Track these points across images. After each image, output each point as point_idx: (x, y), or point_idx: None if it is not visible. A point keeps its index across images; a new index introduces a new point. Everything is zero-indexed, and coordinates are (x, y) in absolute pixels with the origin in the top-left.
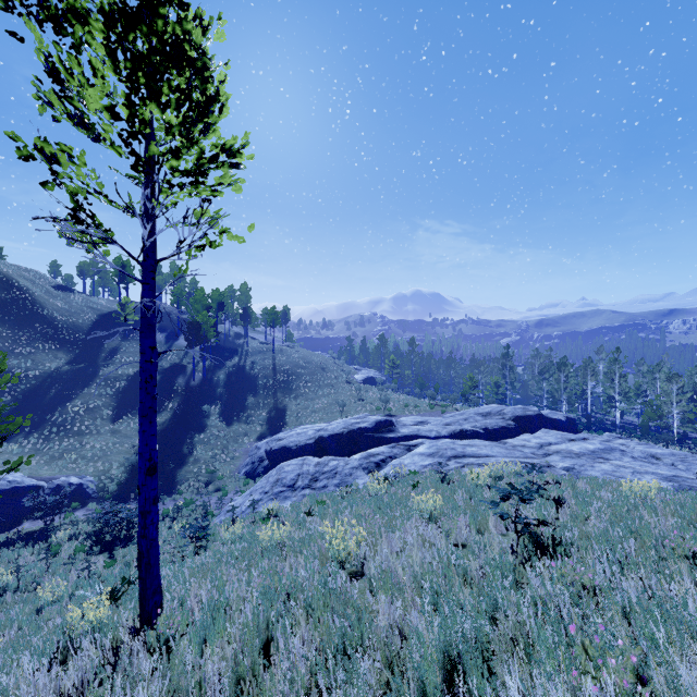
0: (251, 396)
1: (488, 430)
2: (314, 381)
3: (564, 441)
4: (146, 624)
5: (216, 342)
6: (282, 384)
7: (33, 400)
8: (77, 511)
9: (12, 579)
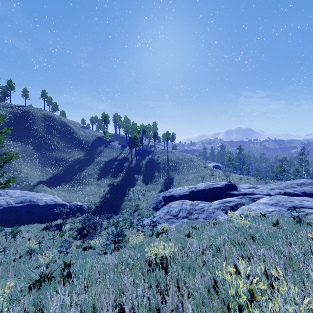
0: (156, 172)
1: (306, 193)
2: (187, 166)
3: None
4: None
5: (142, 148)
6: (171, 167)
7: (70, 169)
8: (79, 217)
9: (37, 247)
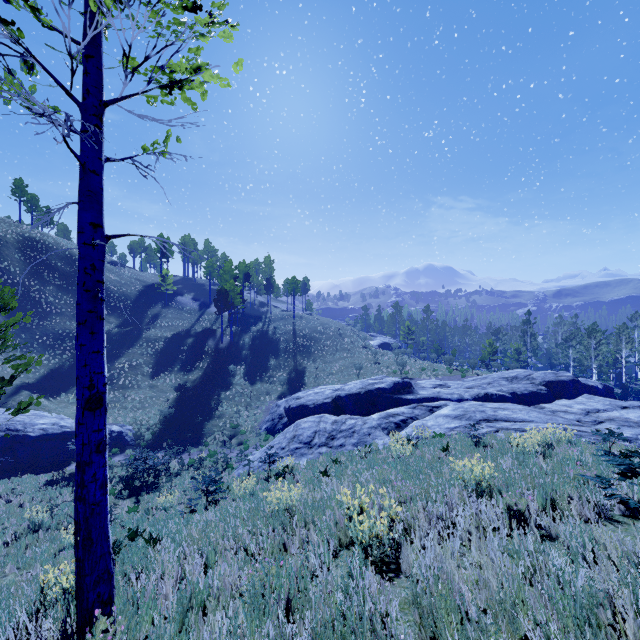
0: (272, 359)
1: (516, 395)
2: (331, 346)
3: (615, 408)
4: (85, 626)
5: (242, 309)
6: (301, 348)
7: None
8: (117, 456)
9: (47, 517)
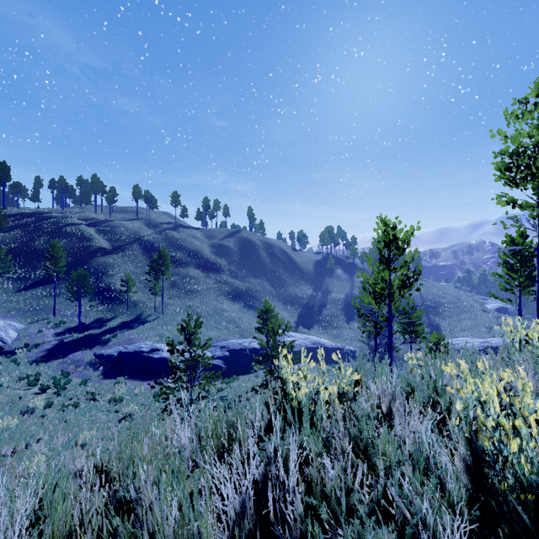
0: None
1: None
2: (454, 308)
3: None
4: None
5: None
6: (431, 309)
7: (310, 309)
8: None
9: None
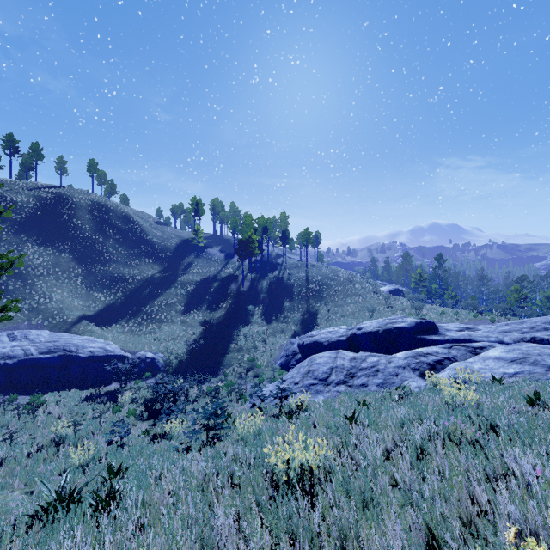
0: (287, 301)
1: None
2: (342, 291)
3: None
4: None
5: (261, 259)
6: (314, 293)
7: (135, 296)
8: (149, 379)
9: (71, 432)
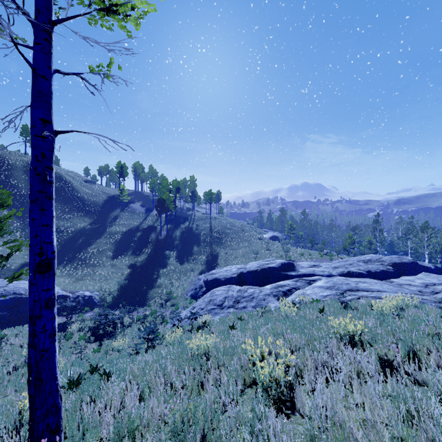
0: (195, 246)
1: (371, 272)
2: (236, 238)
3: None
4: None
5: (175, 213)
6: (216, 239)
7: (69, 245)
8: (88, 313)
9: None
